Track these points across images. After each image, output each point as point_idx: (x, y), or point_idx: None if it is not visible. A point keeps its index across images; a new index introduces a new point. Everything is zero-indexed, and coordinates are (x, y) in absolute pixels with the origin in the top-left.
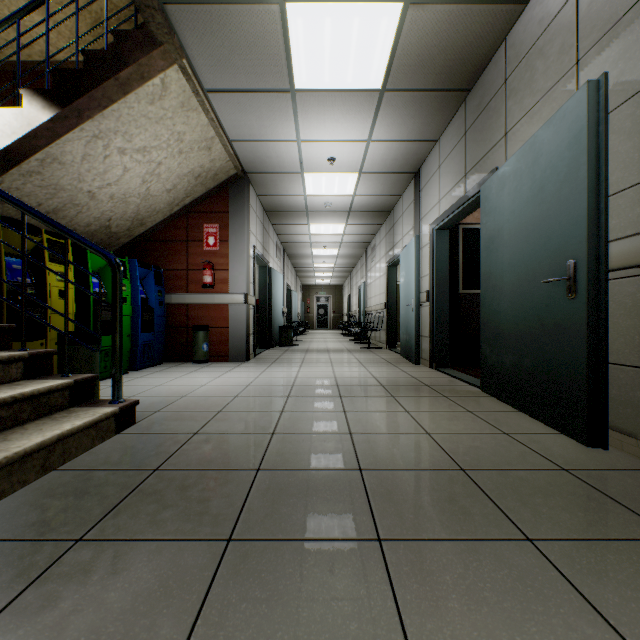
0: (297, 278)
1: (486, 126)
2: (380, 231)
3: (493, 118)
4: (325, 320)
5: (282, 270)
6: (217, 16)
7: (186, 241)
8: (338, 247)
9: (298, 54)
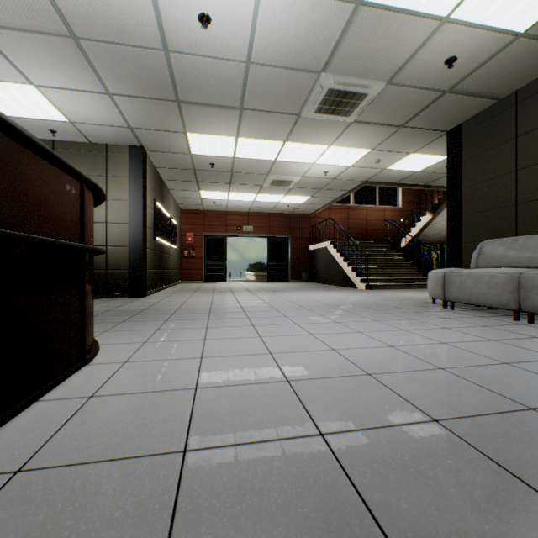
0: None
1: None
2: None
3: None
4: None
5: None
6: None
7: None
8: None
9: None
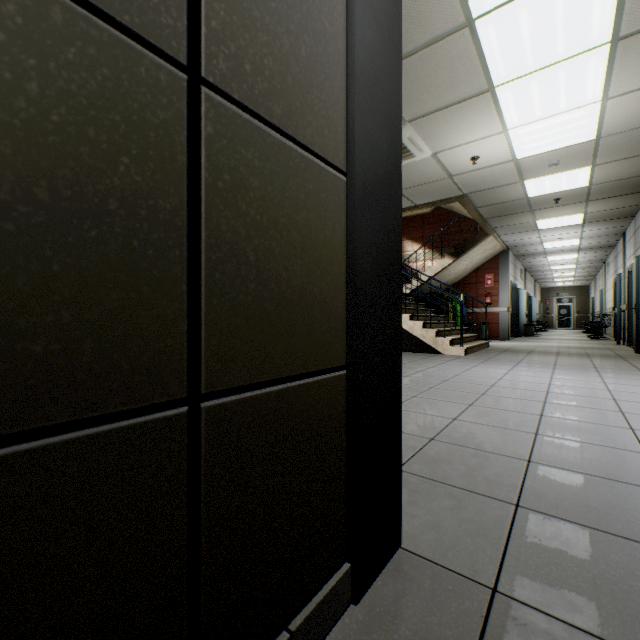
0: (535, 284)
1: (637, 237)
2: (610, 254)
3: (638, 236)
4: (567, 320)
5: (523, 284)
6: (510, 226)
7: (475, 283)
8: (574, 264)
9: (540, 225)
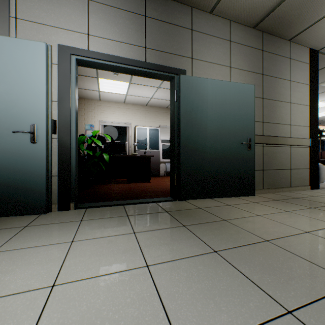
0: None
1: (174, 37)
2: None
3: (181, 39)
4: None
5: None
6: None
7: None
8: None
9: None
